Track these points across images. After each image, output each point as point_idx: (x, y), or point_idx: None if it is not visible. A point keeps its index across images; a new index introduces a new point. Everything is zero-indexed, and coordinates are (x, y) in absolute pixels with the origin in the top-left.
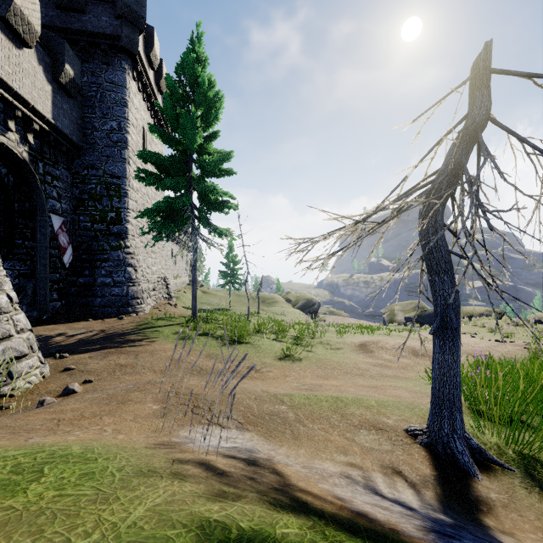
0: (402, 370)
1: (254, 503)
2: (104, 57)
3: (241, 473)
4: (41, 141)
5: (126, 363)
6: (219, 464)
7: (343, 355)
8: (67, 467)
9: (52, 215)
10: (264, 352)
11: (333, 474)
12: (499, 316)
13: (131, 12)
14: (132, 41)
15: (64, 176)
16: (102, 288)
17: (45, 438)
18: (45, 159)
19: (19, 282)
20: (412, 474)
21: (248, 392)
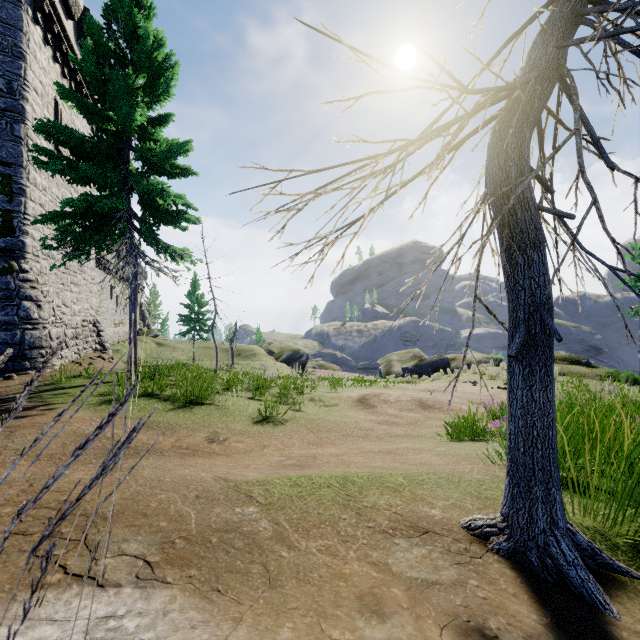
0: (412, 426)
1: None
2: None
3: None
4: None
5: None
6: None
7: (339, 413)
8: None
9: None
10: (233, 415)
11: None
12: (496, 362)
13: None
14: None
15: None
16: None
17: None
18: None
19: None
20: (518, 638)
21: (185, 485)
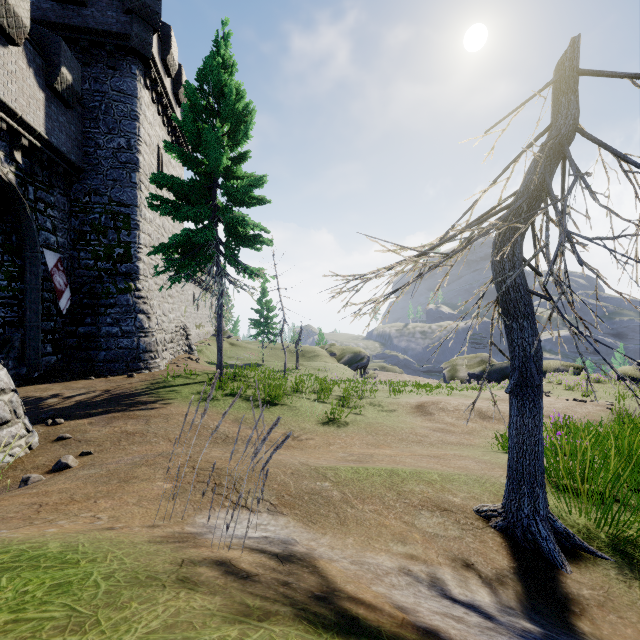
0: (467, 435)
1: (287, 623)
2: (110, 60)
3: (271, 575)
4: (32, 160)
5: (135, 430)
6: (243, 563)
7: (397, 419)
8: (35, 575)
9: (45, 251)
10: (303, 415)
11: (389, 571)
12: (577, 371)
13: (143, 6)
14: (144, 41)
15: (61, 204)
16: (107, 339)
17: (16, 531)
18: (36, 182)
19: (4, 333)
20: (487, 567)
21: (283, 465)
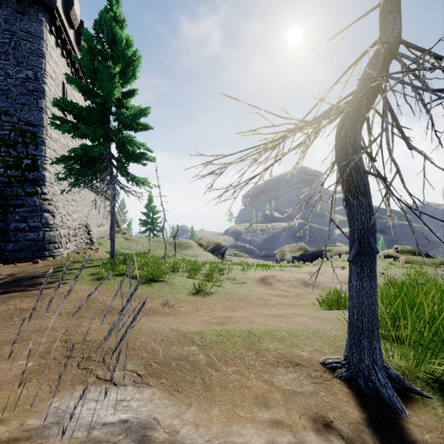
0: (297, 298)
1: None
2: (19, 6)
3: None
4: None
5: (29, 307)
6: None
7: (247, 288)
8: None
9: None
10: (177, 289)
11: None
12: None
13: None
14: None
15: None
16: (15, 232)
17: None
18: None
19: None
20: (344, 423)
21: (154, 333)
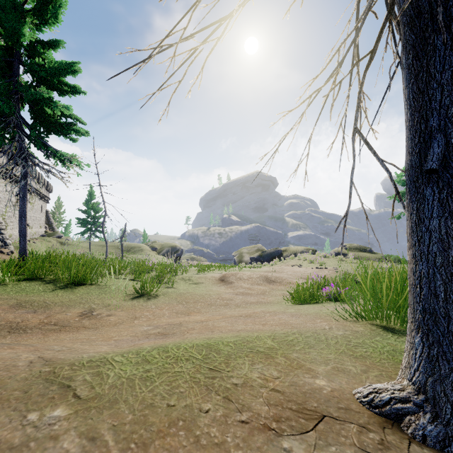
0: (262, 295)
1: None
2: None
3: None
4: None
5: None
6: None
7: (205, 288)
8: None
9: None
10: (112, 292)
11: None
12: (312, 252)
13: None
14: None
15: None
16: None
17: None
18: None
19: None
20: None
21: None
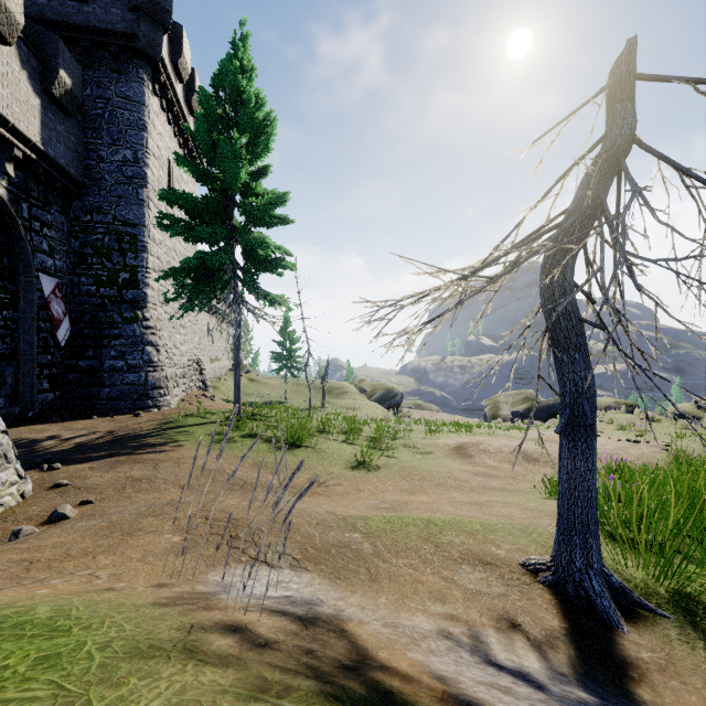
0: (511, 480)
1: (310, 700)
2: (115, 62)
3: (293, 641)
4: (26, 173)
5: (142, 476)
6: (261, 628)
7: (434, 462)
8: (18, 645)
9: (41, 276)
10: (330, 459)
11: (426, 634)
12: (630, 409)
13: (152, 3)
14: (153, 42)
15: (59, 223)
16: (111, 374)
17: (0, 593)
18: (31, 198)
19: None
20: (535, 628)
21: (307, 515)
